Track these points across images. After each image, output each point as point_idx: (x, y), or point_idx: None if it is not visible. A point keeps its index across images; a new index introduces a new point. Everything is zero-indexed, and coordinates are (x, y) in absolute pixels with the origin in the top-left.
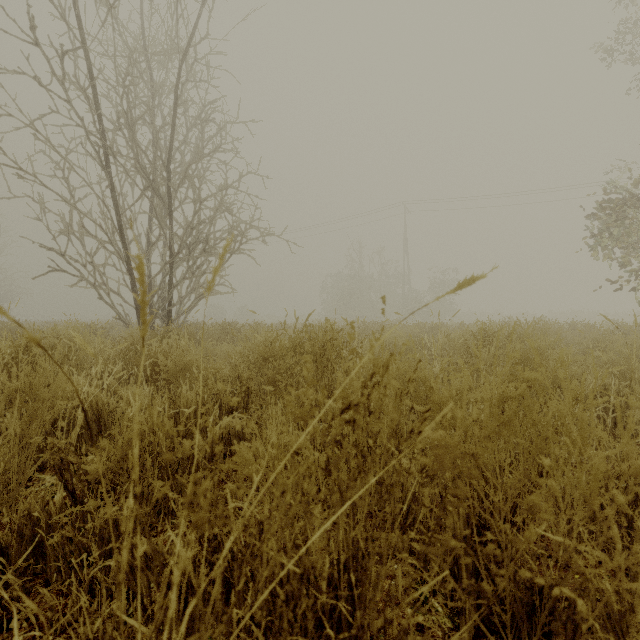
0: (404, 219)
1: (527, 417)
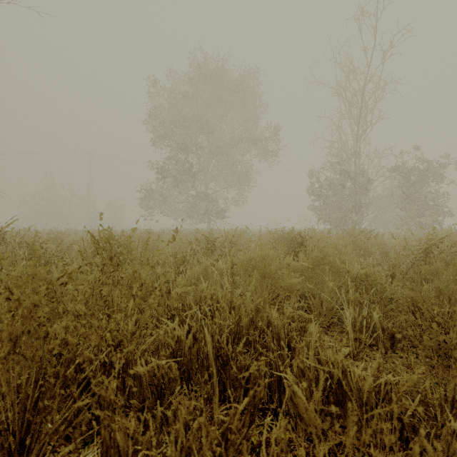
0: (89, 163)
1: (44, 235)
